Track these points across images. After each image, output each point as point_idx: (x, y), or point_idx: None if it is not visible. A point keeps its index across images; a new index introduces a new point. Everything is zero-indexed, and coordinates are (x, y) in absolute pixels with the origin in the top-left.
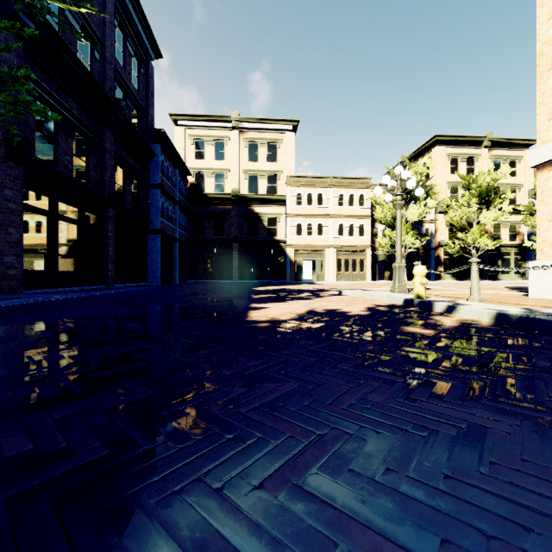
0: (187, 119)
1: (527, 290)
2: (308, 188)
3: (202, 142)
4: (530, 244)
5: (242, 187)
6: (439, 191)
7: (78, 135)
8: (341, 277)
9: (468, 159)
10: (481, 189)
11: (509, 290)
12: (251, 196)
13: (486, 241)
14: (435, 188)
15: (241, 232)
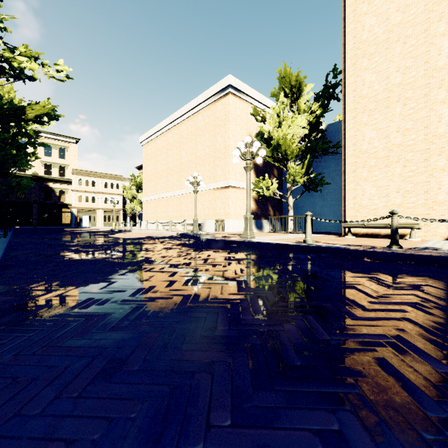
0: None
1: None
2: (86, 177)
3: None
4: None
5: (40, 171)
6: None
7: None
8: (106, 225)
9: None
10: None
11: None
12: (47, 177)
13: None
14: None
15: (39, 198)
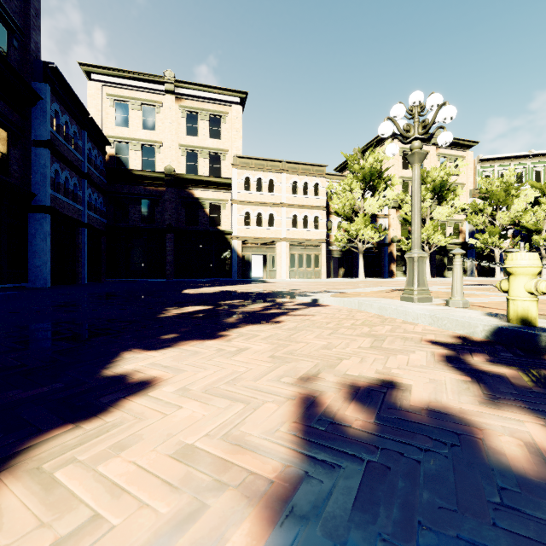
0: (105, 73)
1: None
2: (258, 172)
3: (125, 106)
4: (474, 242)
5: (179, 166)
6: (397, 183)
7: None
8: (295, 274)
9: None
10: (435, 183)
11: None
12: (189, 176)
13: (440, 237)
14: (394, 179)
15: (177, 220)
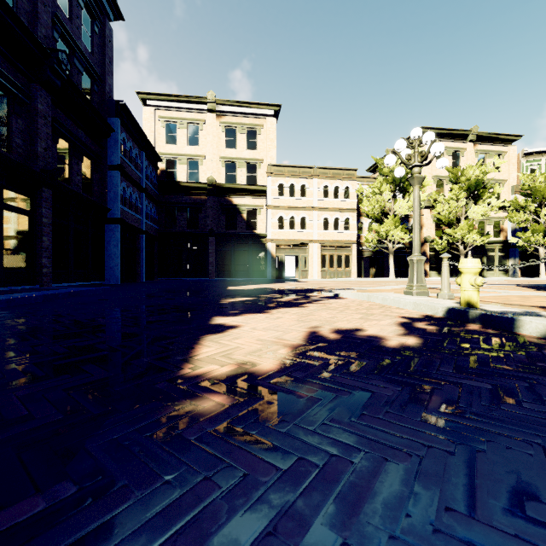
0: (157, 99)
1: None
2: (290, 178)
3: (174, 125)
4: (516, 240)
5: (219, 176)
6: (428, 184)
7: None
8: (326, 274)
9: (454, 153)
10: (470, 182)
11: (534, 290)
12: (229, 185)
13: (475, 236)
14: (425, 180)
15: (217, 225)
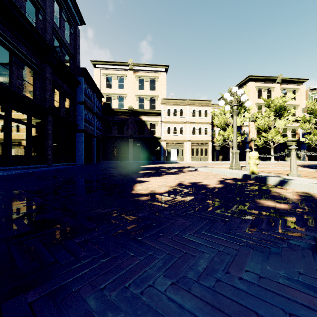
0: (101, 64)
1: (312, 167)
2: (174, 106)
3: (110, 78)
4: (304, 140)
5: (135, 105)
6: (252, 108)
7: (27, 68)
8: (194, 159)
9: (268, 89)
10: (276, 107)
11: (301, 167)
12: (140, 110)
13: (279, 137)
14: (250, 106)
15: (134, 132)
